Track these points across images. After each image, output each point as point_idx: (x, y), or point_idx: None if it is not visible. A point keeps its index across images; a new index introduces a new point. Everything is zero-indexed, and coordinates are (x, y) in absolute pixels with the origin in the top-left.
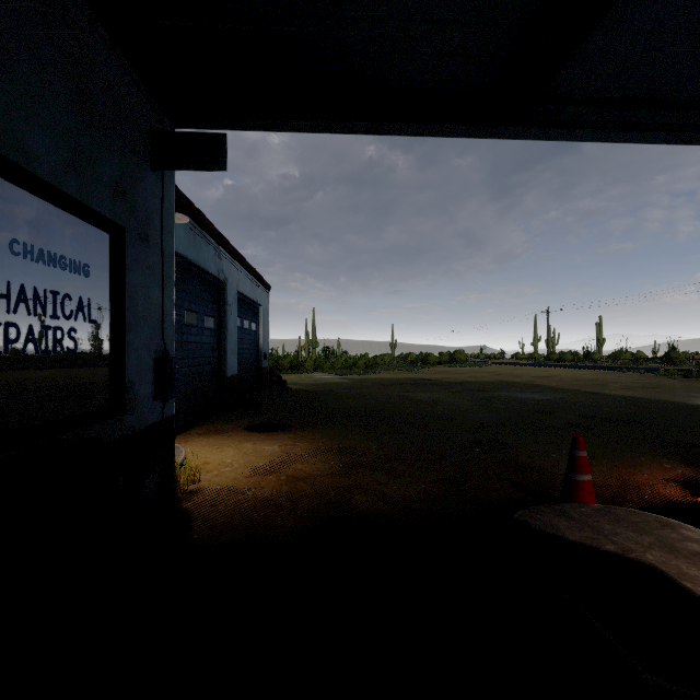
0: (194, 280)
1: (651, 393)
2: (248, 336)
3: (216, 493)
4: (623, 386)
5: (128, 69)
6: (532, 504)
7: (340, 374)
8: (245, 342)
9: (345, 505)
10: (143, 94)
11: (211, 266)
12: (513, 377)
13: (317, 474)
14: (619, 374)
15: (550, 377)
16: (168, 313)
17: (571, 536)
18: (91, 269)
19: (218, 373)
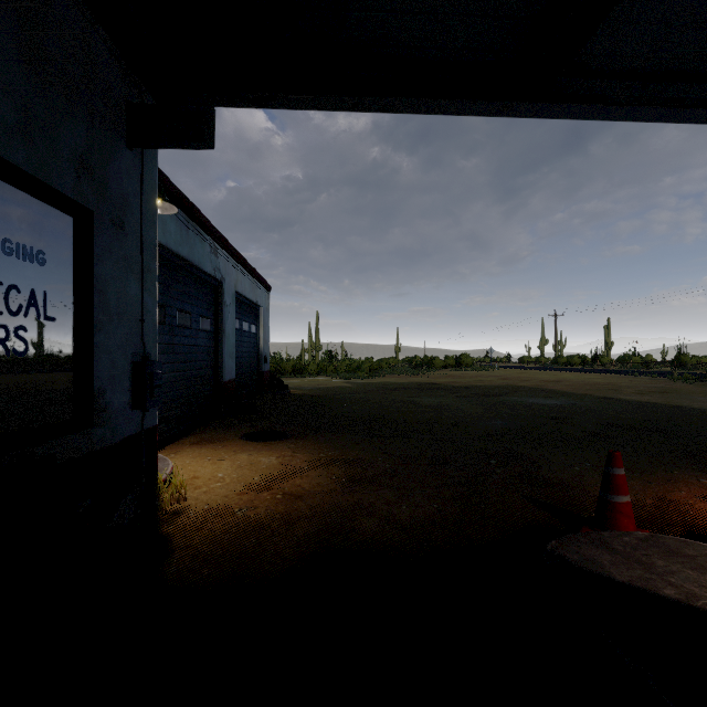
0: (187, 279)
1: (668, 398)
2: (248, 338)
3: (202, 514)
4: (638, 391)
5: (97, 28)
6: (560, 528)
7: (344, 378)
8: (244, 345)
9: (348, 529)
10: (117, 60)
11: (206, 264)
12: (522, 382)
13: (317, 490)
14: (631, 378)
15: (560, 382)
16: (150, 311)
17: (619, 576)
18: (47, 257)
19: (214, 378)
